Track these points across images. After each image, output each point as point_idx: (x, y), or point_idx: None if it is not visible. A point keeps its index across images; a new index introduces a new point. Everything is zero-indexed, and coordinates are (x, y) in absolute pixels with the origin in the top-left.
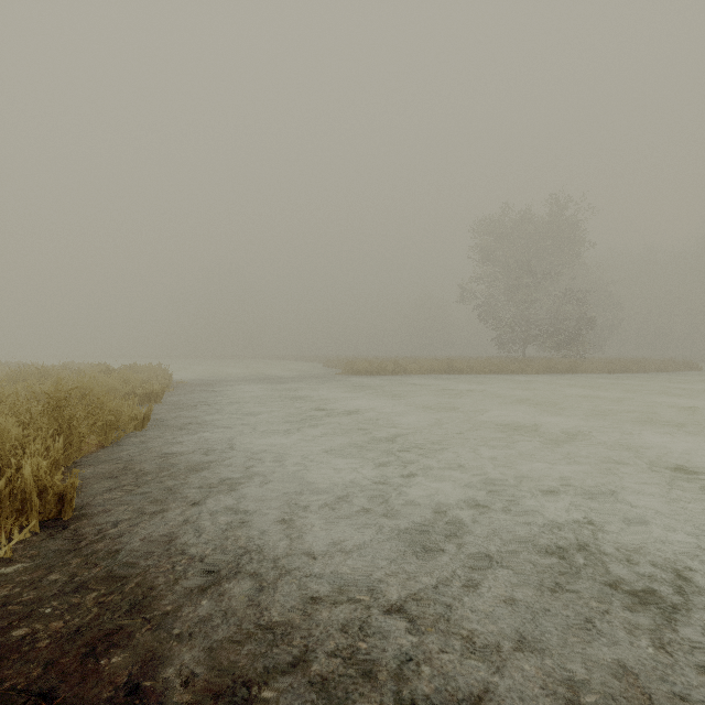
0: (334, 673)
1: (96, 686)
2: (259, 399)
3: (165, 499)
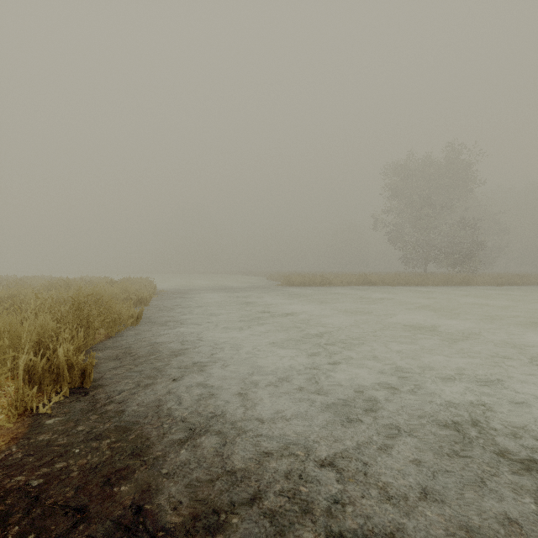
0: (280, 508)
1: (111, 506)
2: (219, 303)
3: (154, 376)
